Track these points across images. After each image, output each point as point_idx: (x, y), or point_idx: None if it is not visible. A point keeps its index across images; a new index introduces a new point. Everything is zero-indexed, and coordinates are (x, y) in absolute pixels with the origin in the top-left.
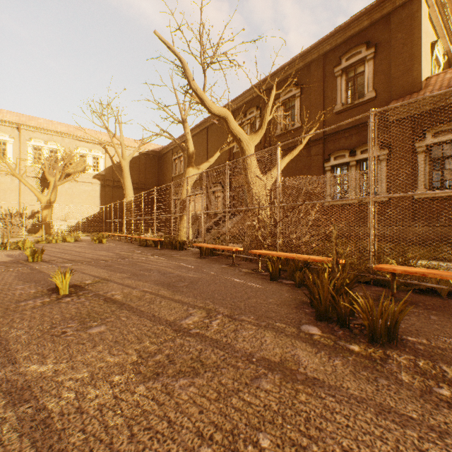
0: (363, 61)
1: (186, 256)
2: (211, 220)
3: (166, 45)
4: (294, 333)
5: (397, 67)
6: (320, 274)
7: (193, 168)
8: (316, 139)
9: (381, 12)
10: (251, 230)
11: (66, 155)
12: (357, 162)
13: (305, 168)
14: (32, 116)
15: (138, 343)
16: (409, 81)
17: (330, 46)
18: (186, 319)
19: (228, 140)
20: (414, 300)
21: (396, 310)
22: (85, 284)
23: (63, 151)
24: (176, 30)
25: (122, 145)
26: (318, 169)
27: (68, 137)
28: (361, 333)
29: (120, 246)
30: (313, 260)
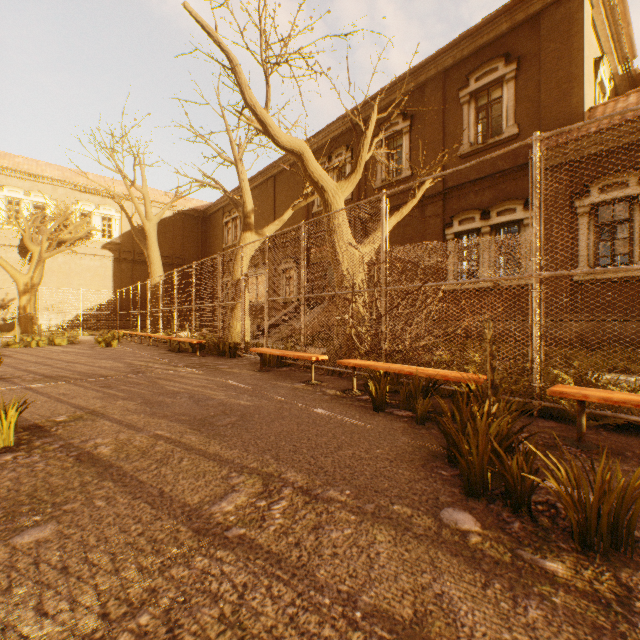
0: (500, 81)
1: (239, 367)
2: (280, 312)
3: (204, 29)
4: (431, 531)
5: (550, 91)
6: (464, 406)
7: (251, 233)
8: (432, 194)
9: (526, 11)
10: (339, 327)
11: (59, 212)
12: (491, 227)
13: (417, 236)
14: (4, 152)
15: (110, 573)
16: (566, 112)
17: (453, 59)
18: (223, 501)
19: (305, 192)
20: (614, 446)
21: (628, 486)
22: (52, 424)
23: (54, 207)
24: (221, 5)
25: (146, 199)
26: (436, 238)
27: (62, 186)
28: (556, 526)
29: (138, 352)
30: (444, 377)
